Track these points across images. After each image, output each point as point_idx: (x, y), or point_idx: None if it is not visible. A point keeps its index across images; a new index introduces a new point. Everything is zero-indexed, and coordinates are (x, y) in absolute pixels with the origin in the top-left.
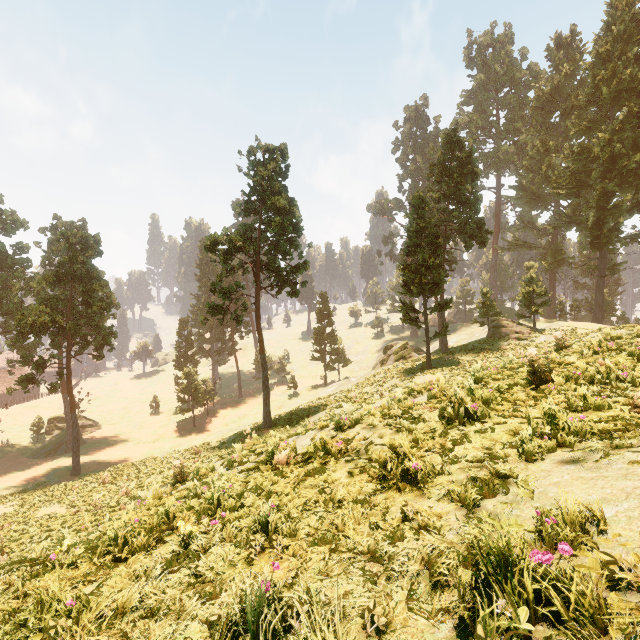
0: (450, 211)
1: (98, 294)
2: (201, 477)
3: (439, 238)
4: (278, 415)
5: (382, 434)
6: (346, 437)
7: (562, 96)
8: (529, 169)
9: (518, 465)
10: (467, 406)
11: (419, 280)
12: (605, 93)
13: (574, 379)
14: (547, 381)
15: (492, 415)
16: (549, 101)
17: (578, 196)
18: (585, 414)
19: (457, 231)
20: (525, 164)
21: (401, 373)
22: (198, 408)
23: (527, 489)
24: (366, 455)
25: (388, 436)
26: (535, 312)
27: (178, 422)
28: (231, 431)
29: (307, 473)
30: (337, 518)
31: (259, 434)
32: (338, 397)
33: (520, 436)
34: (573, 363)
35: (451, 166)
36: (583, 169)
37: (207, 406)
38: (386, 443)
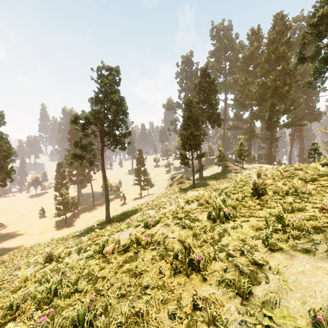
0: (204, 108)
1: (4, 148)
2: (60, 259)
3: (199, 121)
4: (114, 215)
5: (173, 230)
6: (151, 233)
7: (254, 58)
8: (239, 91)
9: (266, 253)
10: (224, 211)
11: (189, 142)
12: (273, 57)
13: (277, 193)
14: (263, 194)
15: (238, 216)
16: (248, 59)
17: (261, 105)
18: (293, 214)
19: (207, 119)
20: (238, 89)
21: (180, 190)
22: (69, 213)
23: (284, 278)
24: (164, 246)
25: (177, 232)
26: (243, 159)
27: (56, 221)
28: (88, 225)
29: (125, 261)
30: (143, 305)
31: (103, 227)
32: (147, 204)
33: (264, 232)
34: (272, 184)
35: (204, 86)
36: (263, 92)
37: (74, 212)
38: (176, 237)
